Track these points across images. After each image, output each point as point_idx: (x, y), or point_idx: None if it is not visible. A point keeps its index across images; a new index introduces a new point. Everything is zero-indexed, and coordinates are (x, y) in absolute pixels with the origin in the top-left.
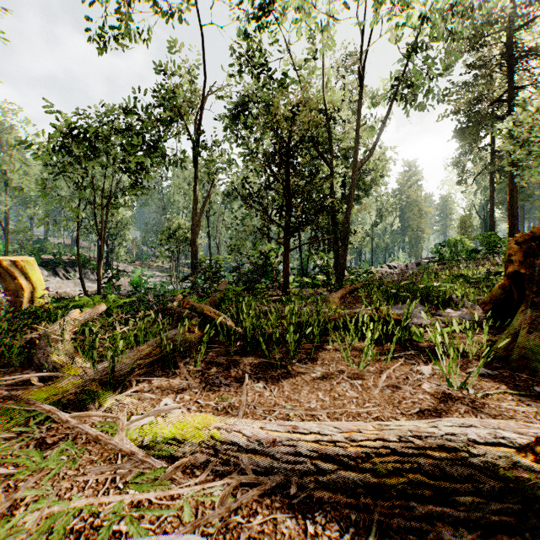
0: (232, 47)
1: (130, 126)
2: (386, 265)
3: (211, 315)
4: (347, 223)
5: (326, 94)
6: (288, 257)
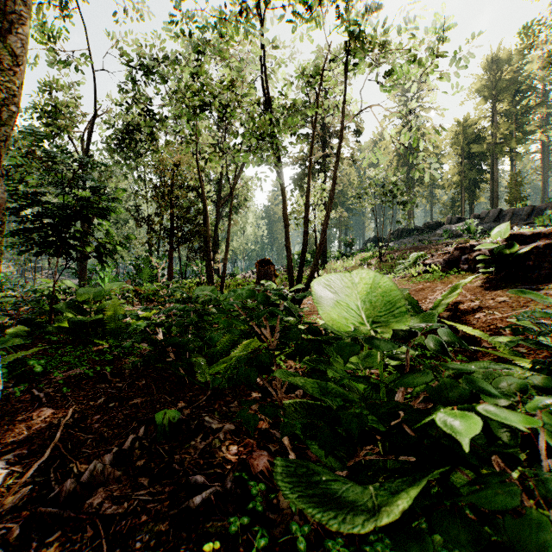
0: (120, 86)
1: (28, 150)
2: (250, 271)
3: (139, 292)
4: (214, 241)
5: (201, 137)
6: (171, 265)
